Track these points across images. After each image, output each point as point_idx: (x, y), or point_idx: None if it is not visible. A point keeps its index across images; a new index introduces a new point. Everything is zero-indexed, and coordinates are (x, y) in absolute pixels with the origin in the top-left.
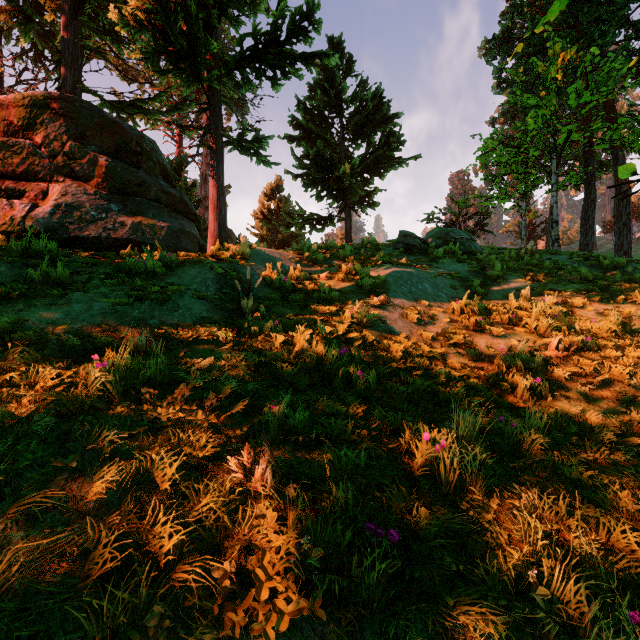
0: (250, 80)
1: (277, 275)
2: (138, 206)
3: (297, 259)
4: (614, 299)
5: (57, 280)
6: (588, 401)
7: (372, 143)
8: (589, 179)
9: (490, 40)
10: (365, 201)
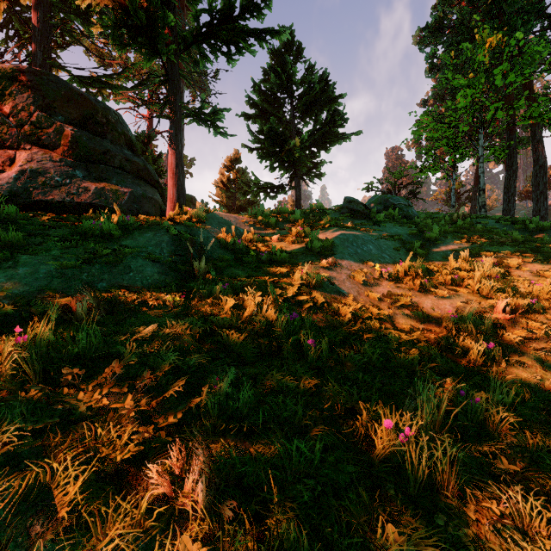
0: (207, 55)
1: (231, 237)
2: (102, 173)
3: (251, 222)
4: (547, 260)
5: (10, 242)
6: (545, 368)
7: (319, 120)
8: (511, 152)
9: (424, 29)
10: (313, 172)
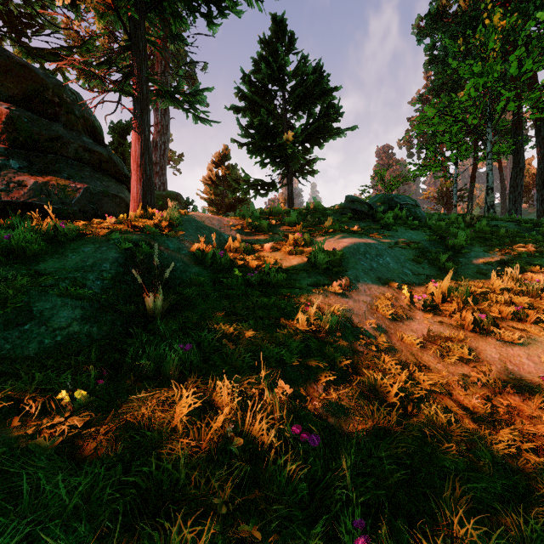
0: (181, 16)
1: (210, 248)
2: (50, 164)
3: (238, 226)
4: None
5: None
6: None
7: (312, 114)
8: (518, 149)
9: (425, 16)
10: (305, 169)
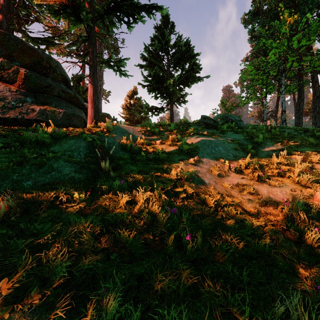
0: (113, 23)
1: (129, 142)
2: (46, 99)
3: (143, 131)
4: None
5: None
6: None
7: (184, 69)
8: (300, 88)
9: (248, 13)
10: (180, 100)
